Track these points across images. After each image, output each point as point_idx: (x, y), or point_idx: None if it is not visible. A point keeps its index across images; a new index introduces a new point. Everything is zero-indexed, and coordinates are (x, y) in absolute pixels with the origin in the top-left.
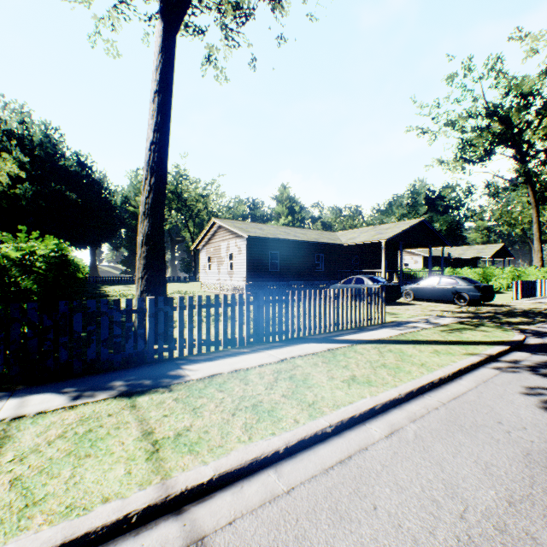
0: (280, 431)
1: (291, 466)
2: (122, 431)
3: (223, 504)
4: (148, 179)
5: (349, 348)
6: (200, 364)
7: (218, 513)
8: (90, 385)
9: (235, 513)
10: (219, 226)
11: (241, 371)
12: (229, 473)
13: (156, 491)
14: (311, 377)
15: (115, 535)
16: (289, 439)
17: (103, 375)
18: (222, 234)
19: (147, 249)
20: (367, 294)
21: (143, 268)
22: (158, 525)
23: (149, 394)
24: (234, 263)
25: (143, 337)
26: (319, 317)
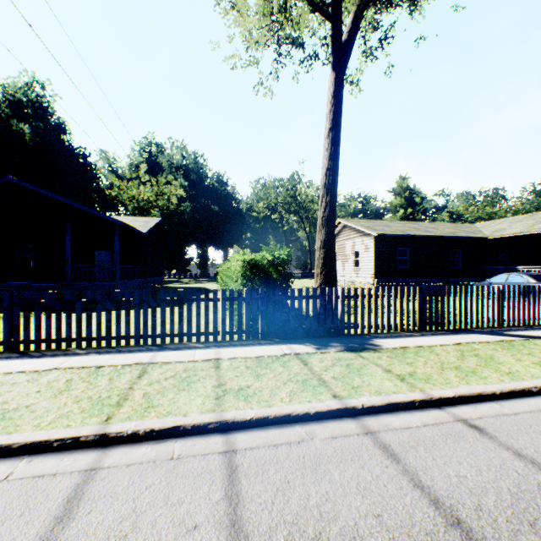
0: (490, 383)
1: (507, 403)
2: (369, 367)
3: (467, 410)
4: (324, 198)
5: (526, 341)
6: (384, 339)
7: (466, 413)
8: (317, 343)
9: (479, 415)
10: (343, 226)
11: (424, 347)
12: (463, 397)
13: (422, 394)
14: (496, 357)
15: (408, 408)
16: (501, 388)
17: (320, 339)
18: (347, 233)
19: (324, 252)
20: (537, 292)
21: (321, 266)
22: (430, 410)
23: (365, 352)
24: (360, 260)
25: (337, 316)
26: (481, 312)
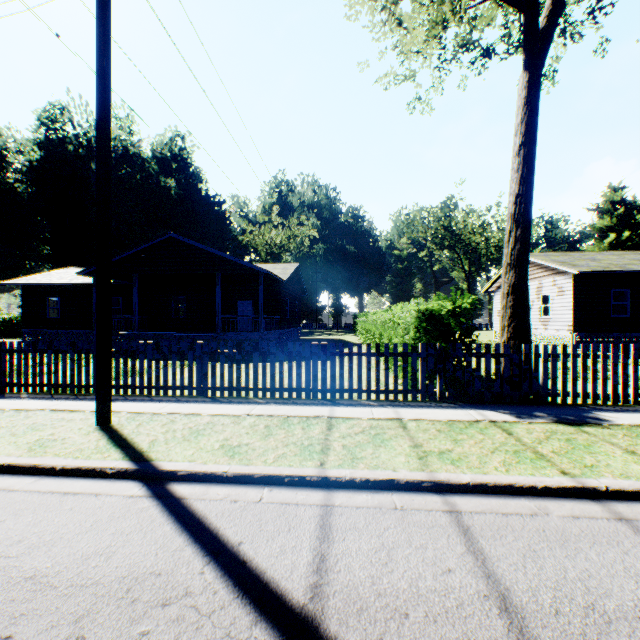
0: None
1: None
2: (600, 445)
3: None
4: (512, 232)
5: None
6: (611, 413)
7: None
8: (515, 411)
9: None
10: None
11: None
12: None
13: None
14: None
15: None
16: None
17: (516, 406)
18: (529, 272)
19: (512, 299)
20: None
21: (508, 317)
22: None
23: (587, 426)
24: (550, 308)
25: (537, 379)
26: None
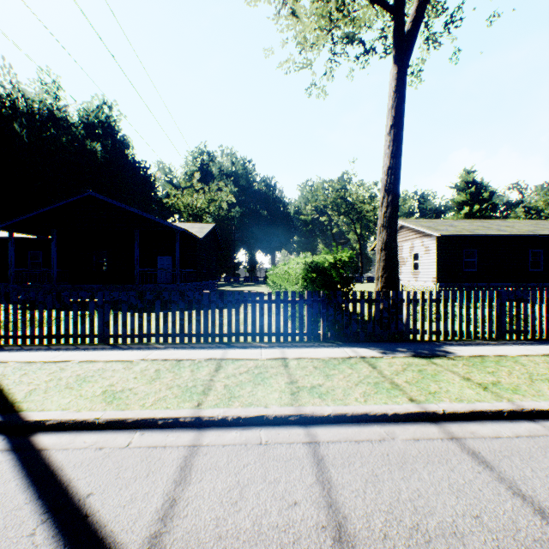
0: None
1: None
2: (444, 374)
3: None
4: (385, 198)
5: None
6: (457, 347)
7: None
8: (382, 347)
9: None
10: (399, 227)
11: (506, 356)
12: None
13: (510, 405)
14: None
15: (495, 418)
16: None
17: (384, 344)
18: (404, 234)
19: (385, 254)
20: None
21: (381, 269)
22: (521, 422)
23: (436, 359)
24: (419, 263)
25: (401, 321)
26: None
